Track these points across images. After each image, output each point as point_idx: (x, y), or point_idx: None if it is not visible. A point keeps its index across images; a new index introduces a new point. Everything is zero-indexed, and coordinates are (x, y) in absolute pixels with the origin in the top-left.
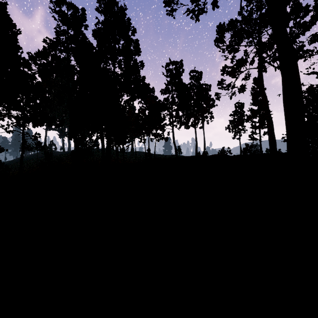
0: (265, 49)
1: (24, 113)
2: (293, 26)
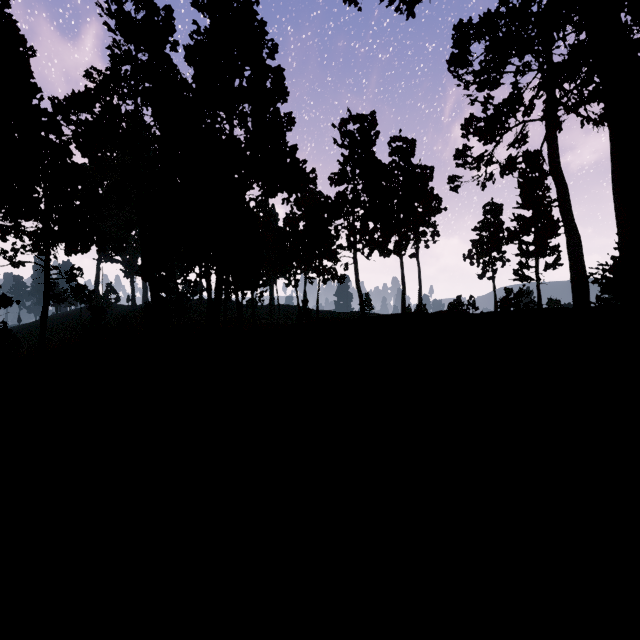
0: (560, 79)
1: (47, 225)
2: (631, 20)
